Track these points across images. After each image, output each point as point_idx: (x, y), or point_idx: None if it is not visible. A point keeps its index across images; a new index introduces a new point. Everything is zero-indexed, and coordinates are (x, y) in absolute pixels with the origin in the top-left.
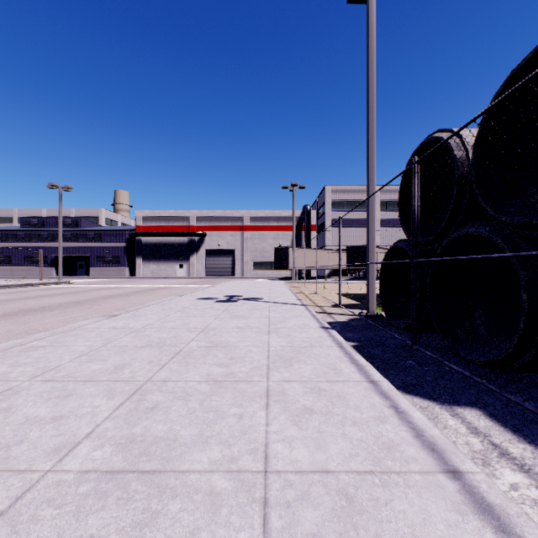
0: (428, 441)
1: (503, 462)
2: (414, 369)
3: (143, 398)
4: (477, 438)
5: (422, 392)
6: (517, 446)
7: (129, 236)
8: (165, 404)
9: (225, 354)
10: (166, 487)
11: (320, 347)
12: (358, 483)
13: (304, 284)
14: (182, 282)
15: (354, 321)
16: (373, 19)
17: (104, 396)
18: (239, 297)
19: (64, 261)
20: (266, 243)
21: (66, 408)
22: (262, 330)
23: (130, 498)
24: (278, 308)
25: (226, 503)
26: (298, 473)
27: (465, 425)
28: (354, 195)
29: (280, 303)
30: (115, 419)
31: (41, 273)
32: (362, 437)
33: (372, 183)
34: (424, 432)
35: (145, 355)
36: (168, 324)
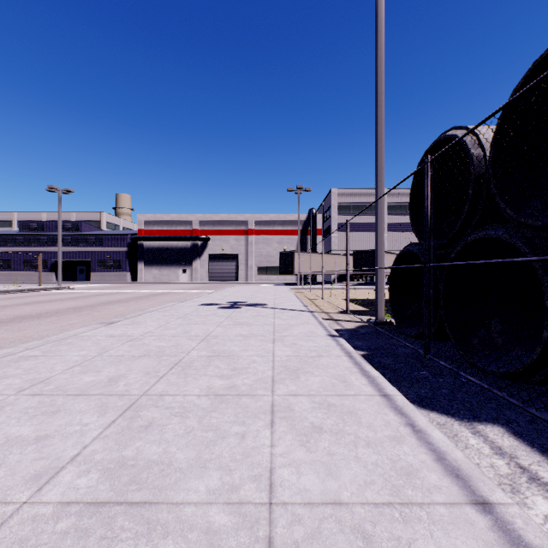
0: (451, 466)
1: (533, 489)
2: (429, 381)
3: (137, 414)
4: (502, 460)
5: (438, 406)
6: (547, 470)
7: (130, 240)
8: (160, 422)
9: (227, 364)
10: (157, 524)
11: (328, 357)
12: (376, 518)
13: (310, 289)
14: (185, 287)
15: (362, 328)
16: (382, 14)
17: (95, 412)
18: (243, 303)
19: (64, 266)
20: (270, 247)
21: (52, 427)
22: (267, 338)
23: (115, 538)
24: (283, 314)
25: (225, 543)
26: (307, 505)
27: (488, 445)
28: (360, 198)
29: (285, 309)
30: (105, 439)
31: (40, 278)
32: (378, 461)
33: (381, 185)
34: (445, 455)
35: (142, 365)
36: (168, 331)
